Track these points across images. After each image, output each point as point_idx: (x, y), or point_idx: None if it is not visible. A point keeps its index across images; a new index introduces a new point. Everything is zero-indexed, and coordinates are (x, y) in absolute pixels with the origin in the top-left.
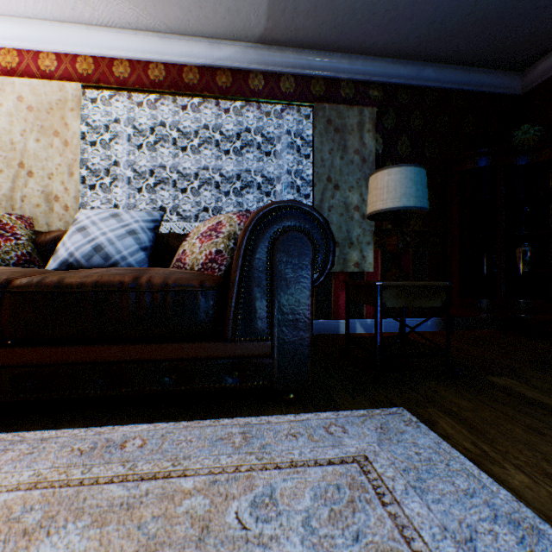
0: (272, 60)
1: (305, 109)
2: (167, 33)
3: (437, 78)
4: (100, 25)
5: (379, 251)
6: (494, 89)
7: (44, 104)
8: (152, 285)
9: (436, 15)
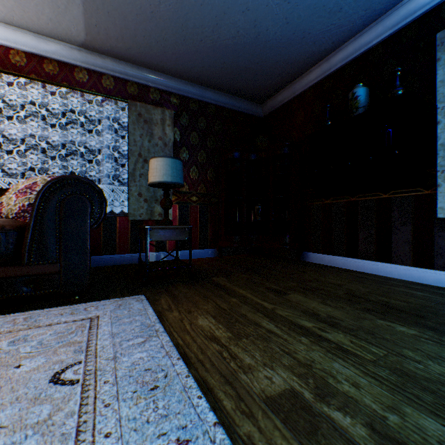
0: (95, 62)
1: (123, 103)
2: None
3: (215, 99)
4: None
5: (177, 206)
6: (248, 111)
7: None
8: None
9: (205, 64)
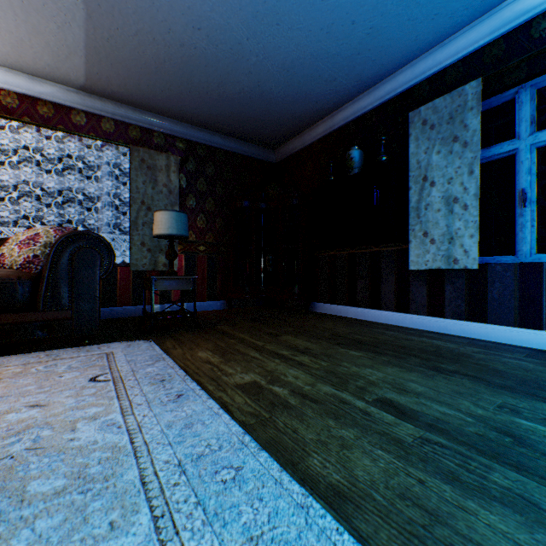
0: (94, 105)
1: (125, 147)
2: None
3: (224, 144)
4: None
5: (184, 256)
6: (260, 157)
7: None
8: None
9: (212, 112)
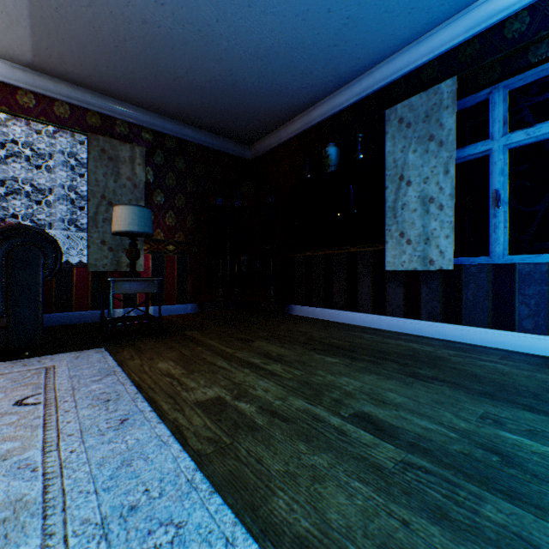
0: (45, 86)
1: (82, 135)
2: None
3: (196, 137)
4: None
5: (151, 255)
6: (234, 153)
7: None
8: None
9: (181, 101)
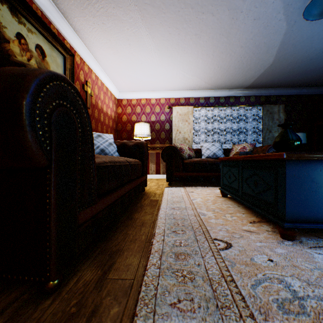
0: (248, 92)
1: (258, 106)
2: (216, 89)
3: (307, 91)
4: (198, 89)
5: None
6: None
7: (183, 113)
8: None
9: (307, 79)
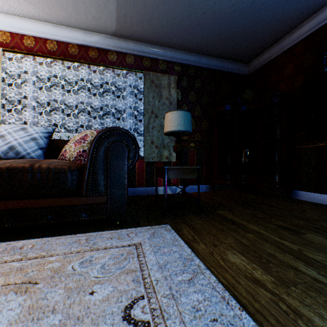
0: (121, 46)
1: (140, 74)
2: (58, 24)
3: (208, 63)
4: (15, 15)
5: None
6: (235, 71)
7: None
8: (41, 169)
9: (203, 34)
